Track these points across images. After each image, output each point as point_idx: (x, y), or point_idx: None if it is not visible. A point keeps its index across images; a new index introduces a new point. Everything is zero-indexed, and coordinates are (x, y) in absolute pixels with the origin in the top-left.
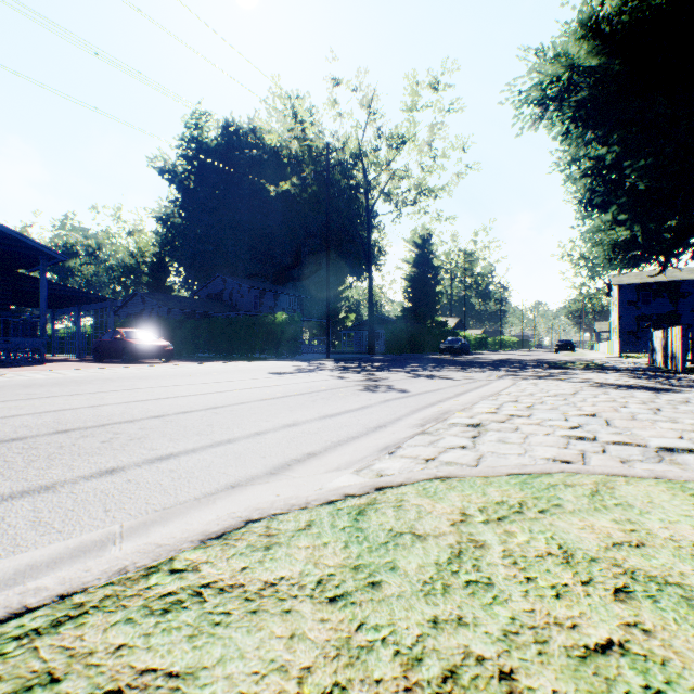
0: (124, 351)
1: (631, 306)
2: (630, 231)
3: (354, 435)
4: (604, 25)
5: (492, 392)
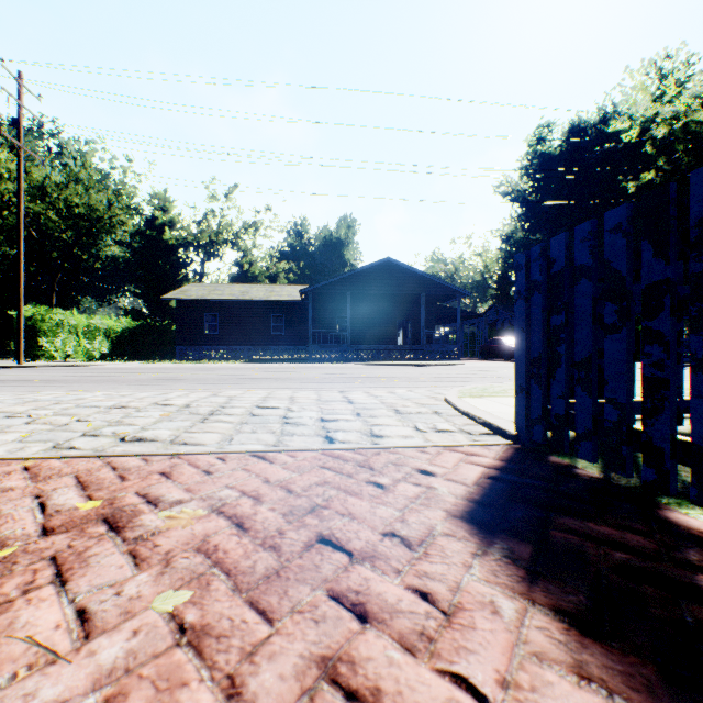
0: (503, 353)
1: None
2: None
3: None
4: None
5: None
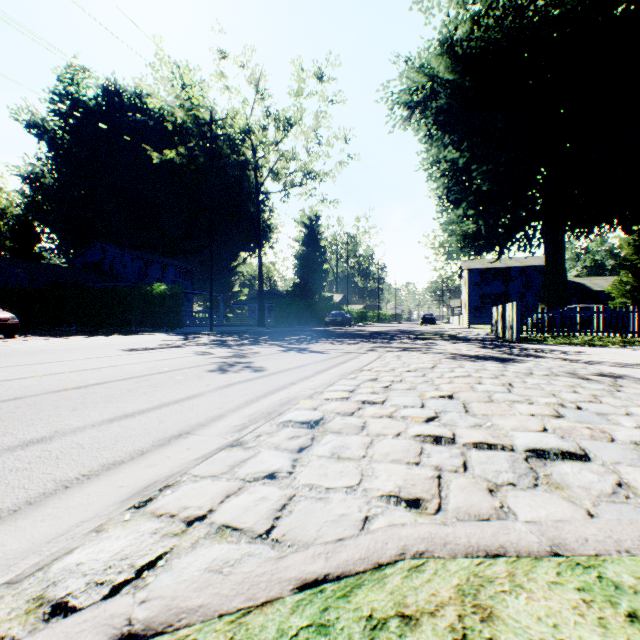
0: None
1: (477, 286)
2: (476, 225)
3: (118, 459)
4: (458, 48)
5: (356, 367)
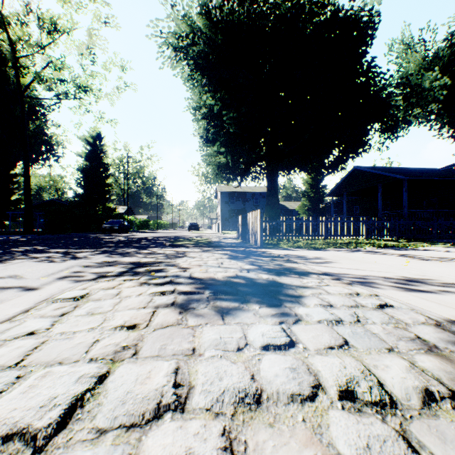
0: None
1: (226, 204)
2: (226, 159)
3: None
4: (213, 16)
5: None
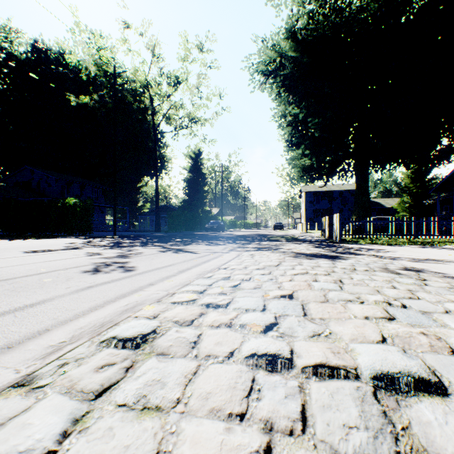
0: None
1: (311, 204)
2: (311, 161)
3: None
4: (298, 35)
5: (216, 266)
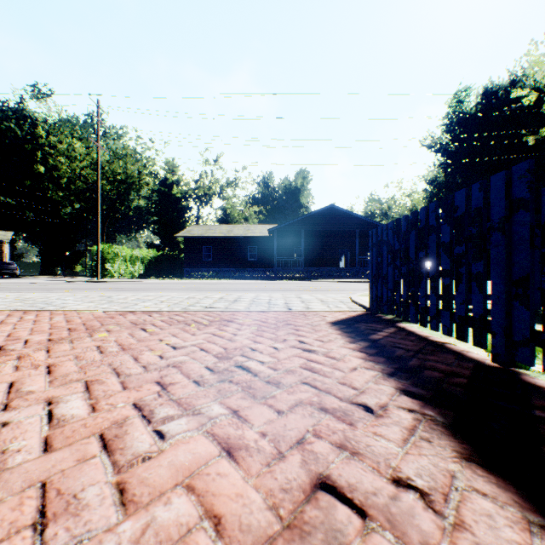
0: None
1: None
2: None
3: None
4: None
5: None
